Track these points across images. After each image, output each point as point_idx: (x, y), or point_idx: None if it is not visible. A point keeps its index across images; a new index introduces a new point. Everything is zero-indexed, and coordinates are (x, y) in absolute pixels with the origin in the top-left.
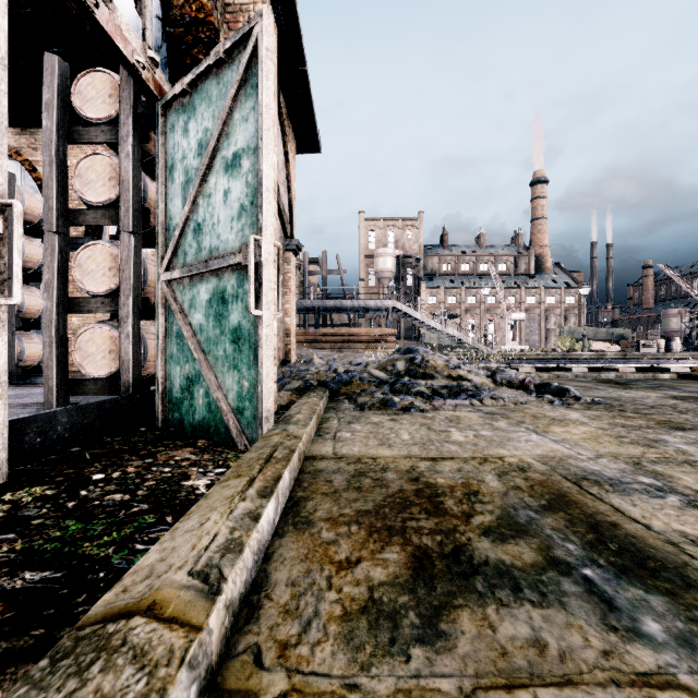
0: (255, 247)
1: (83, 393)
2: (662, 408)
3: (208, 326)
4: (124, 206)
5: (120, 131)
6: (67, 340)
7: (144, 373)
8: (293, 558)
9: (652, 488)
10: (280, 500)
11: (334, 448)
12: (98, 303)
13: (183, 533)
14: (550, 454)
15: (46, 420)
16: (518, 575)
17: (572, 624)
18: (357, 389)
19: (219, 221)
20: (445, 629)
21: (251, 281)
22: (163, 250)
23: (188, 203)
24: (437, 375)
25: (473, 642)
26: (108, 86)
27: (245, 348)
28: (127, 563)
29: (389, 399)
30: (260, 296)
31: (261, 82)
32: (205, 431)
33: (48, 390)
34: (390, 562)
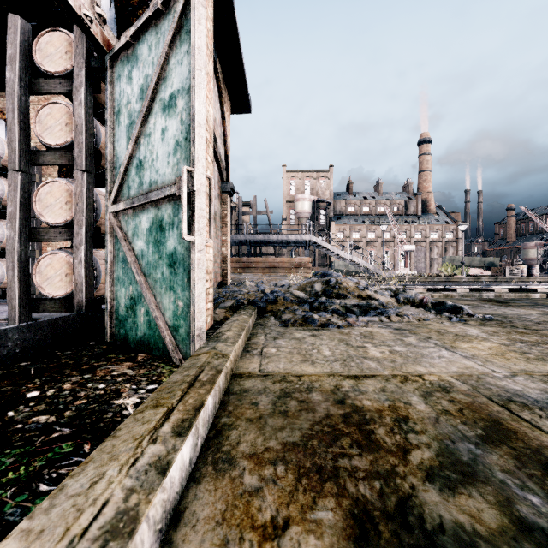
0: (188, 177)
1: (43, 311)
2: (547, 324)
3: (148, 252)
4: (78, 148)
5: (74, 82)
6: (29, 265)
7: (98, 293)
8: (208, 520)
9: None
10: (201, 431)
11: (260, 365)
12: (56, 233)
13: (65, 500)
14: (466, 371)
15: None
16: None
17: None
18: (281, 307)
19: (158, 157)
20: None
21: (184, 209)
22: (110, 185)
23: (131, 142)
24: (349, 295)
25: None
26: (65, 44)
27: (180, 271)
28: (20, 513)
29: (310, 316)
30: (192, 223)
31: (193, 25)
32: (146, 345)
33: (11, 309)
34: (325, 526)
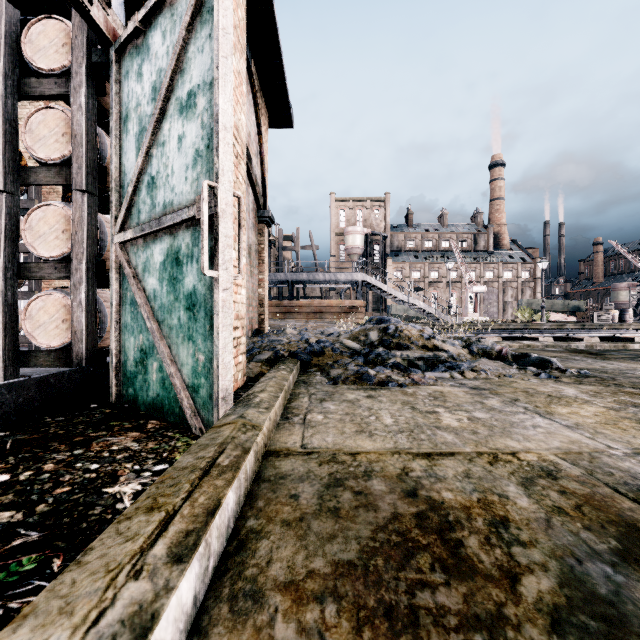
0: (210, 196)
1: (35, 365)
2: None
3: (162, 292)
4: (77, 163)
5: (72, 81)
6: (17, 309)
7: (104, 344)
8: None
9: None
10: (215, 547)
11: (303, 438)
12: (51, 269)
13: None
14: (573, 447)
15: None
16: None
17: None
18: (329, 361)
19: (173, 172)
20: None
21: (204, 236)
22: (117, 209)
23: (140, 154)
24: (412, 346)
25: None
26: (61, 35)
27: (201, 316)
28: None
29: (365, 372)
30: (215, 253)
31: (217, 0)
32: (159, 410)
33: None
34: None
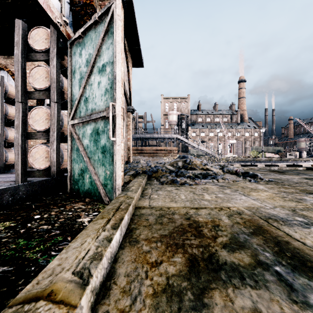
0: (112, 108)
1: (33, 176)
2: (301, 183)
3: (91, 145)
4: (52, 90)
5: (50, 55)
6: (26, 152)
7: (62, 167)
8: (128, 261)
9: (303, 223)
10: (123, 229)
11: (149, 203)
12: (40, 135)
13: (72, 249)
14: (251, 206)
15: (14, 189)
16: (242, 270)
17: (273, 299)
18: (160, 175)
19: (96, 96)
20: (207, 302)
21: (110, 124)
22: (70, 110)
23: (81, 88)
24: (197, 168)
25: (222, 310)
26: (45, 34)
27: (108, 155)
28: (46, 262)
29: (175, 179)
30: (114, 131)
31: (115, 30)
32: (89, 194)
33: (17, 175)
34: (177, 263)
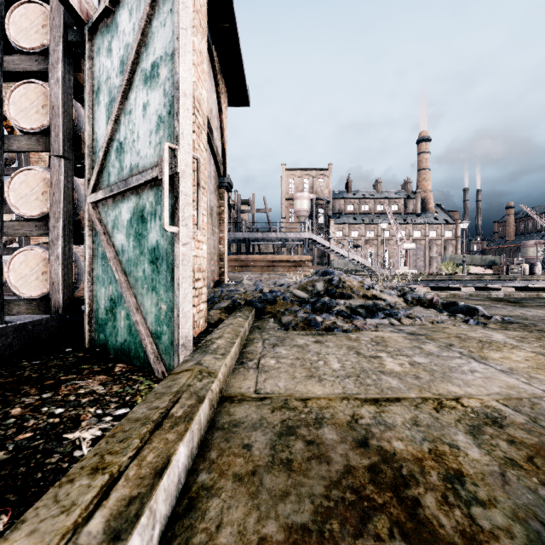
0: (171, 157)
1: (17, 313)
2: None
3: (129, 246)
4: (54, 131)
5: (50, 57)
6: (1, 262)
7: (81, 293)
8: None
9: None
10: (161, 511)
11: (256, 383)
12: (32, 226)
13: None
14: (512, 392)
15: None
16: None
17: None
18: (281, 308)
19: (139, 137)
20: None
21: (165, 194)
22: (90, 172)
23: (110, 122)
24: (354, 295)
25: None
26: (41, 17)
27: (163, 268)
28: None
29: (313, 319)
30: (176, 211)
31: None
32: (126, 354)
33: None
34: None
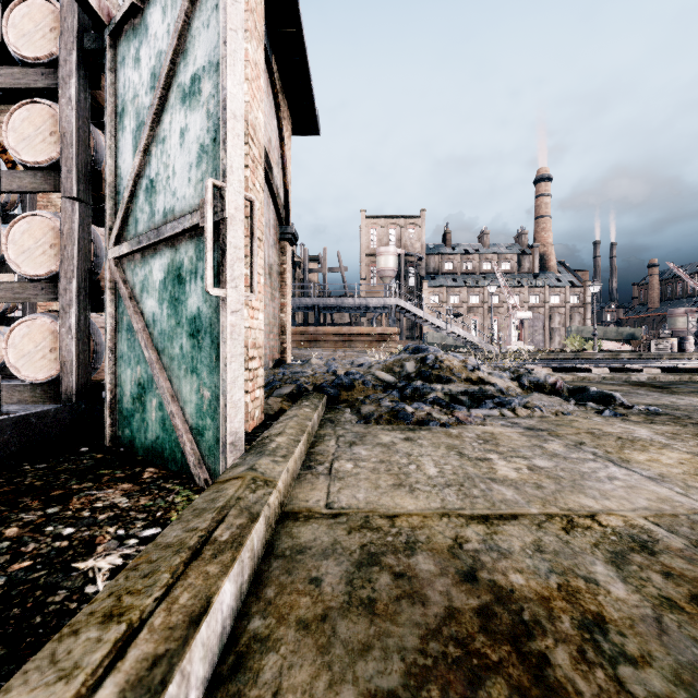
0: (216, 198)
1: (18, 401)
2: None
3: (162, 315)
4: (66, 165)
5: (60, 70)
6: None
7: (101, 376)
8: None
9: None
10: (198, 673)
11: (328, 494)
12: (37, 289)
13: None
14: (664, 507)
15: None
16: None
17: None
18: (360, 395)
19: (175, 173)
20: None
21: (208, 246)
22: (112, 219)
23: (137, 153)
24: (454, 378)
25: None
26: (49, 17)
27: (206, 344)
28: None
29: (401, 409)
30: (222, 268)
31: None
32: (158, 455)
33: None
34: None
